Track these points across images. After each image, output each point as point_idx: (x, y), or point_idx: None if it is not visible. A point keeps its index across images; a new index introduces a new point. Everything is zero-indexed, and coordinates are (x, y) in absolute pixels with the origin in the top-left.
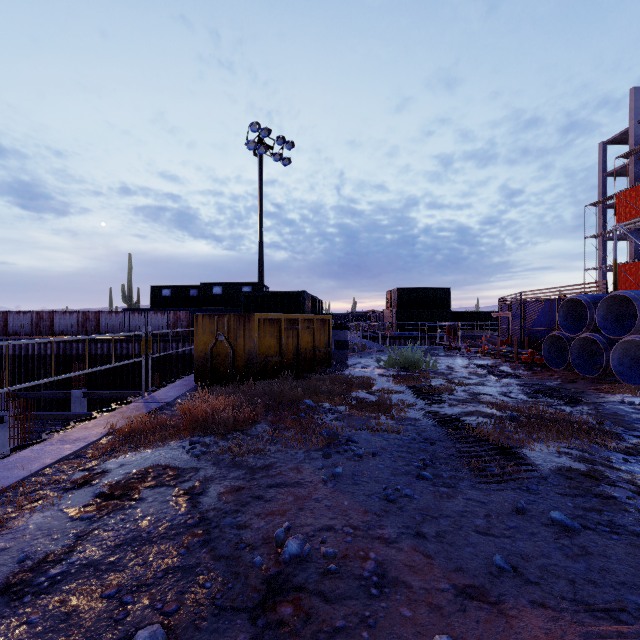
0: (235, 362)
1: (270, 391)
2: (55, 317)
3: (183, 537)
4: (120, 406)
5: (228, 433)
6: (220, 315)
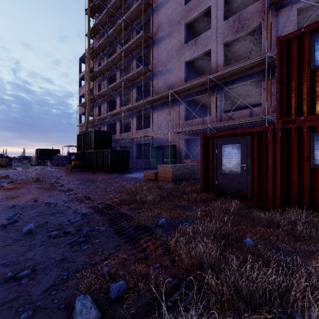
0: None
1: None
2: None
3: None
4: None
5: None
6: None
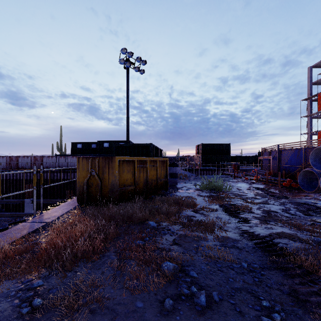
0: (102, 190)
1: (124, 214)
2: (19, 159)
3: None
4: (14, 225)
5: (75, 268)
6: (93, 158)
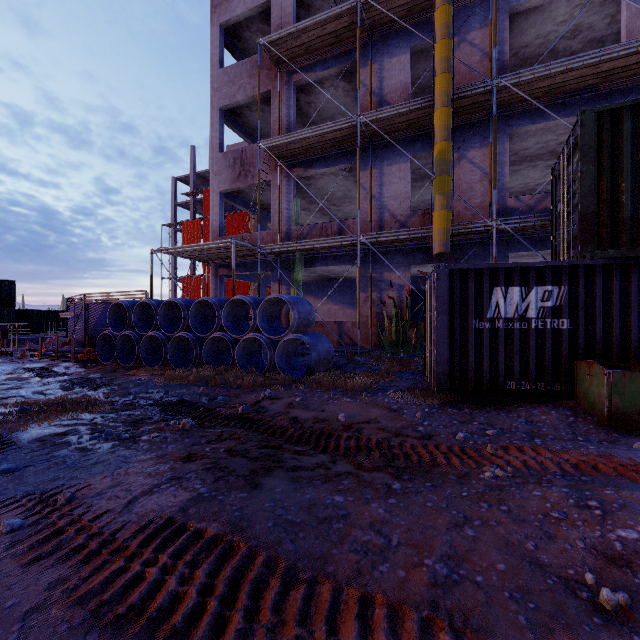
0: None
1: None
2: None
3: None
4: None
5: None
6: None
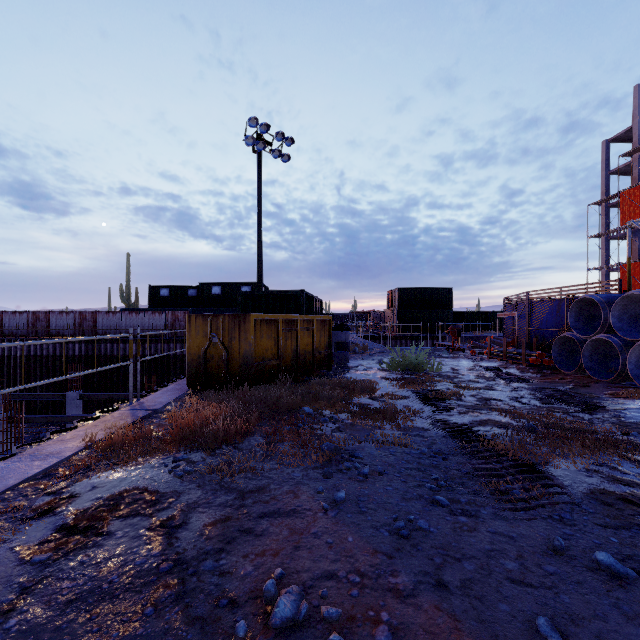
0: (230, 366)
1: (266, 397)
2: (51, 317)
3: (152, 589)
4: (105, 414)
5: (218, 447)
6: (214, 316)
